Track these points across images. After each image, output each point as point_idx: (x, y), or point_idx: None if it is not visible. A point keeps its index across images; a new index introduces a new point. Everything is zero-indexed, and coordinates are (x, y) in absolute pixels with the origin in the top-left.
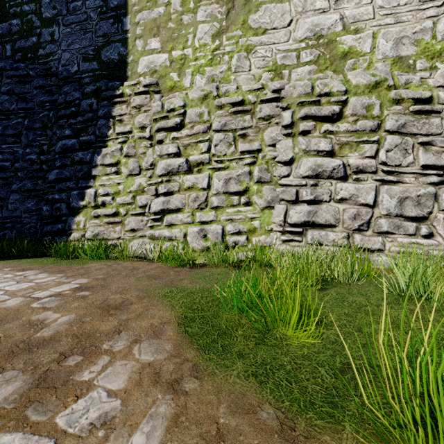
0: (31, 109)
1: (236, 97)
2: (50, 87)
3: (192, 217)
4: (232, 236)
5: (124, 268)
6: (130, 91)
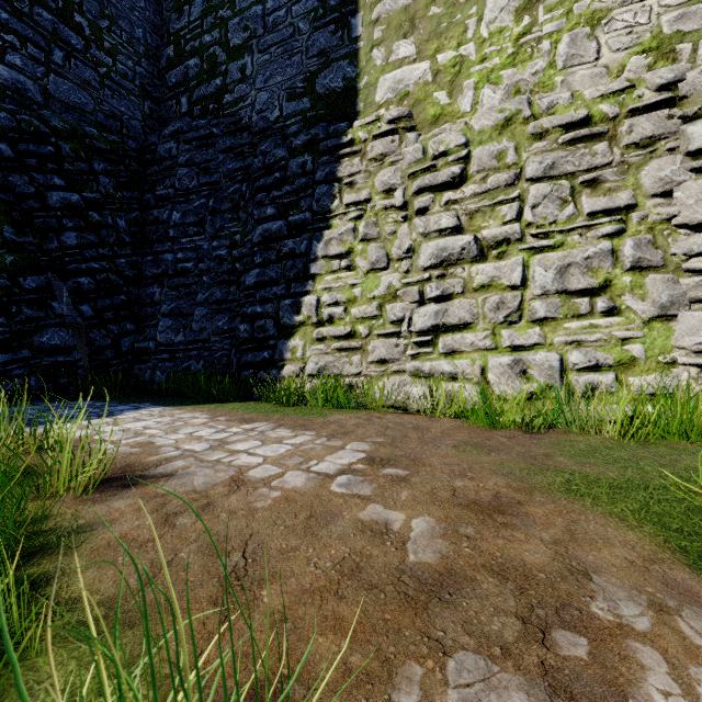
0: (216, 184)
1: (574, 112)
2: (240, 147)
3: (492, 338)
4: (582, 373)
5: (399, 425)
6: (365, 134)
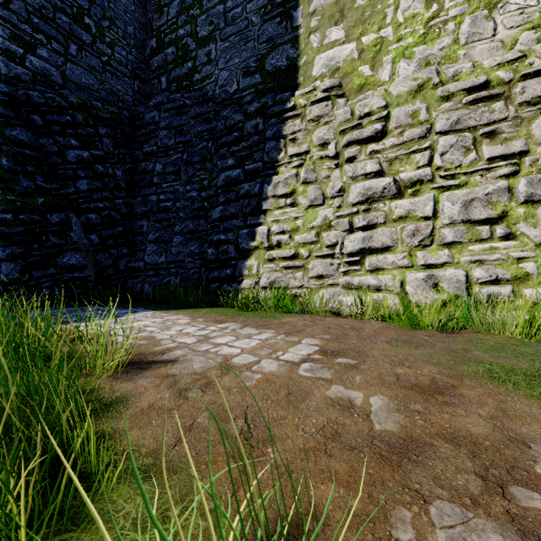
0: (188, 142)
1: (475, 78)
2: (206, 114)
3: (409, 258)
4: (484, 286)
5: (338, 326)
6: (304, 100)
